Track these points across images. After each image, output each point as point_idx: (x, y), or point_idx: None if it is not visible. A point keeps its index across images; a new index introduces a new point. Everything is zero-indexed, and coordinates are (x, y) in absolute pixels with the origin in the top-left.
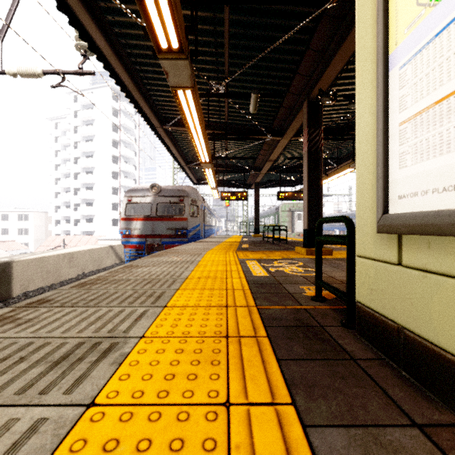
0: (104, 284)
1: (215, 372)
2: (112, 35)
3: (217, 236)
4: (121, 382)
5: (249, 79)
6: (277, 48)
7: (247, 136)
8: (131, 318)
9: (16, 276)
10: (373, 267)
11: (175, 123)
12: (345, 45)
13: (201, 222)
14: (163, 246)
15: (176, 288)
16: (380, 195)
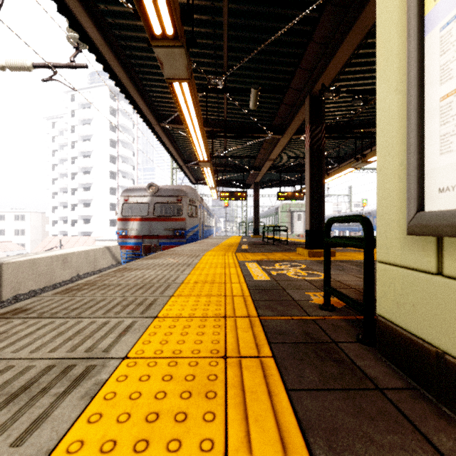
0: (91, 289)
1: (209, 410)
2: (105, 25)
3: (216, 237)
4: (89, 426)
5: (248, 74)
6: (278, 40)
7: (247, 134)
8: (116, 332)
9: (6, 279)
10: (400, 276)
11: (173, 120)
12: (350, 35)
13: (200, 222)
14: (160, 247)
15: (170, 295)
16: (413, 188)
